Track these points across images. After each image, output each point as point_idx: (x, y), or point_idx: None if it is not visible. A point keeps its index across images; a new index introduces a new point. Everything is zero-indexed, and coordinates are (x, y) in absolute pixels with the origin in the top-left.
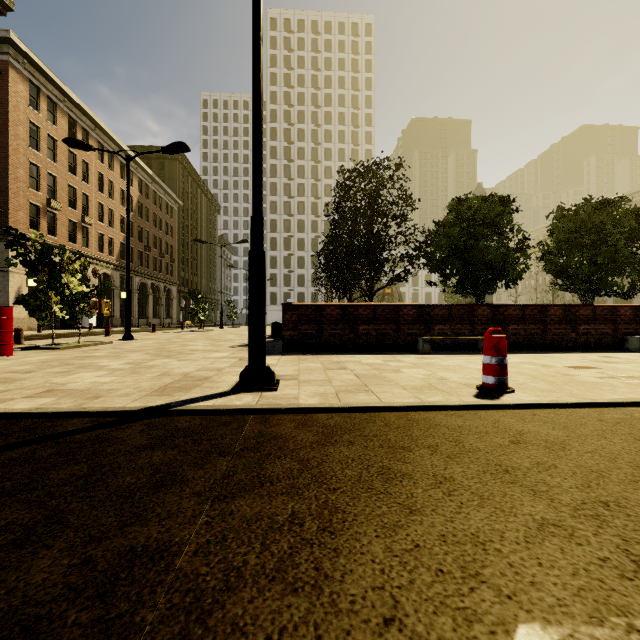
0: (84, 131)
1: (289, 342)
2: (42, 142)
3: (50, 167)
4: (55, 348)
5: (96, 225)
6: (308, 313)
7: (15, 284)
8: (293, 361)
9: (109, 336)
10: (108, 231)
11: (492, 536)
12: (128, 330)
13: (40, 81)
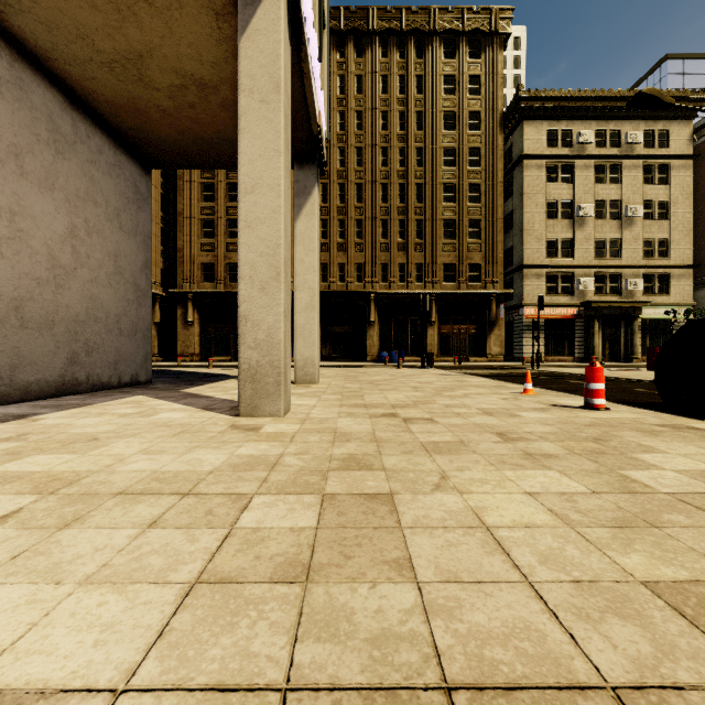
0: None
1: None
2: None
3: None
4: None
5: None
6: None
7: None
8: None
9: None
10: None
11: None
12: None
13: None
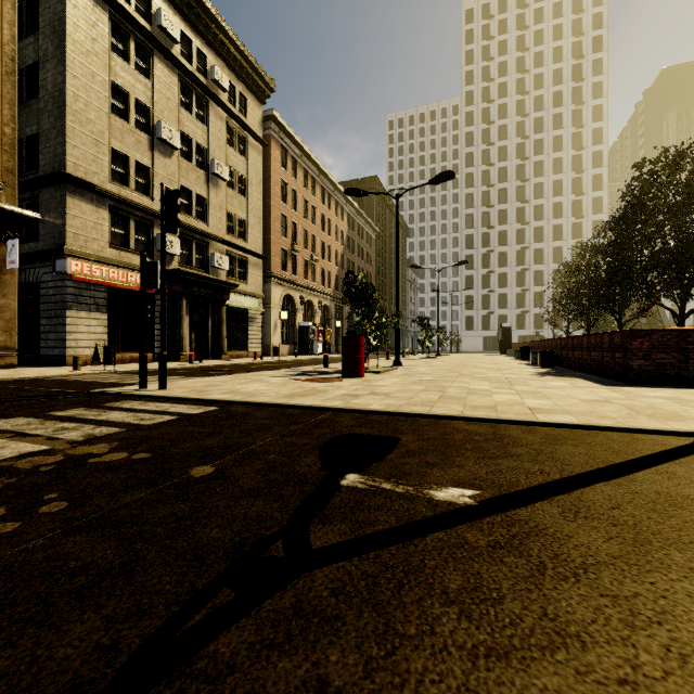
0: (312, 179)
1: (638, 373)
2: (288, 196)
3: (293, 216)
4: (376, 372)
5: (320, 262)
6: (666, 340)
7: (274, 317)
8: (692, 395)
9: (366, 362)
10: (327, 266)
11: None
12: (397, 357)
13: (287, 144)
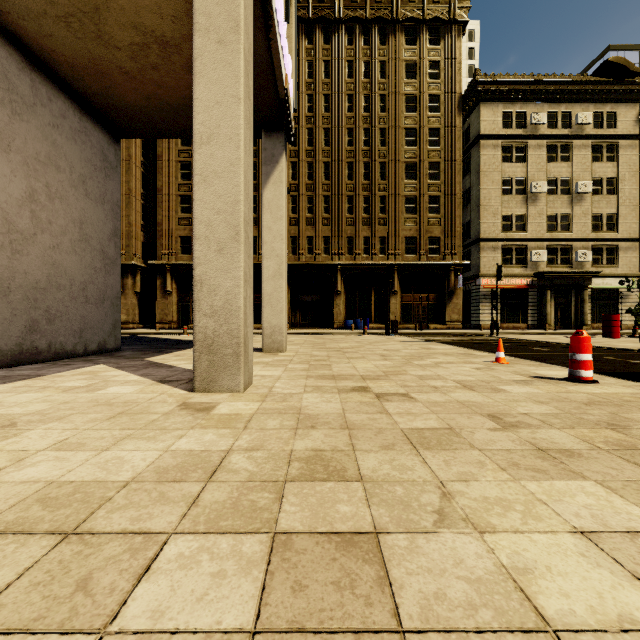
0: None
1: None
2: None
3: None
4: None
5: None
6: None
7: None
8: None
9: None
10: None
11: (633, 358)
12: None
13: None
